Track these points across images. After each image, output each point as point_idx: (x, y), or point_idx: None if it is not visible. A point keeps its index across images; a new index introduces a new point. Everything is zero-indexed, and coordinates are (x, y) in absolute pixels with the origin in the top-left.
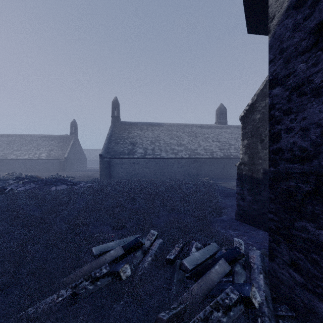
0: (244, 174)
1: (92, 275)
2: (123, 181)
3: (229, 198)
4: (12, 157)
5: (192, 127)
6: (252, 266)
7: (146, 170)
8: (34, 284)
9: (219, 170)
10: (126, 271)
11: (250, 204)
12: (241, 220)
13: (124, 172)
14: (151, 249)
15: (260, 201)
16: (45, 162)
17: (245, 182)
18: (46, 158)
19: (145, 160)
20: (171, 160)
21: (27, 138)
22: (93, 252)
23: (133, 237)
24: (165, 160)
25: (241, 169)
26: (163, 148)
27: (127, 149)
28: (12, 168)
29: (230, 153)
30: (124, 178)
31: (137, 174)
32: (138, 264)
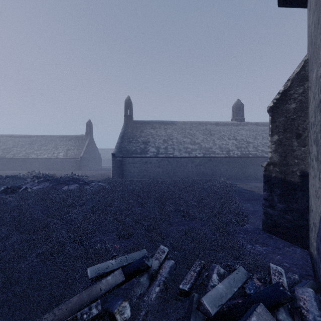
0: (274, 177)
1: (78, 317)
2: (135, 181)
3: (251, 202)
4: (33, 156)
5: (206, 125)
6: (305, 314)
7: (159, 169)
8: (10, 319)
9: (236, 170)
10: (125, 312)
11: (282, 213)
12: (270, 231)
13: (136, 172)
14: (159, 274)
15: (295, 210)
16: (63, 161)
17: (275, 187)
18: (63, 157)
19: (158, 159)
20: (185, 159)
21: (46, 138)
22: (88, 274)
23: (140, 253)
24: (178, 159)
25: (270, 171)
26: (176, 146)
27: (140, 148)
28: (33, 167)
29: (249, 152)
30: (137, 177)
31: (149, 174)
32: (142, 295)
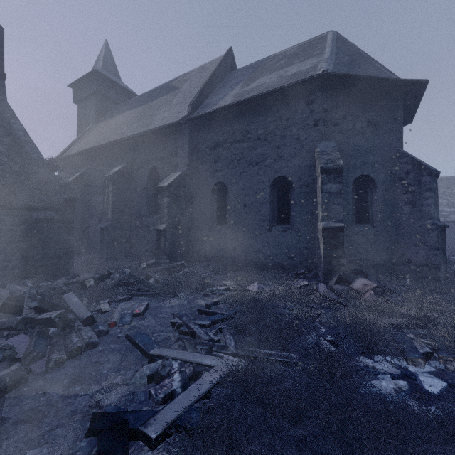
0: None
1: None
2: None
3: None
4: None
5: None
6: None
7: None
8: None
9: None
10: None
11: None
12: None
13: None
14: None
15: None
16: None
17: None
18: None
19: None
20: None
21: None
22: None
23: None
24: None
25: None
26: None
27: None
28: None
29: None
30: None
31: None
32: None
